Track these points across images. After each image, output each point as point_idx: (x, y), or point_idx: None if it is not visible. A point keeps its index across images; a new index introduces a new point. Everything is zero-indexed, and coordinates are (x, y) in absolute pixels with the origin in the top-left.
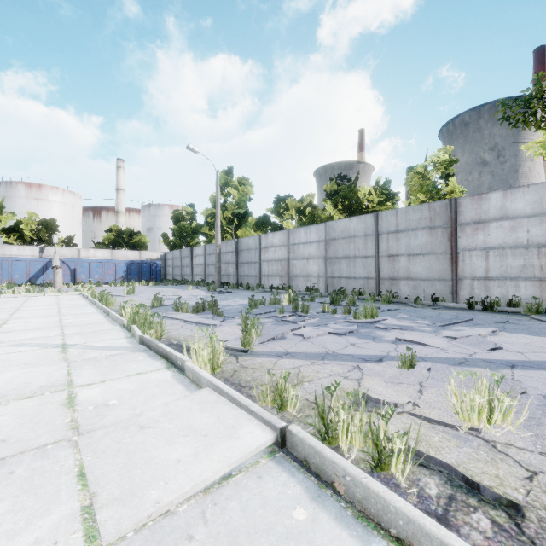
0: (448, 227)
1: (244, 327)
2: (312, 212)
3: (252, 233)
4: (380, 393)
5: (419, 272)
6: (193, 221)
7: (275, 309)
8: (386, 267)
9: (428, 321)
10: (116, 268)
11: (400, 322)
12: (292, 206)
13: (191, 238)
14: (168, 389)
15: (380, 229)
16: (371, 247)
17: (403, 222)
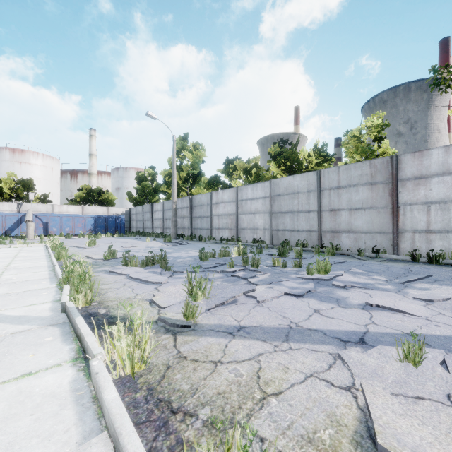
0: (389, 182)
1: (189, 288)
2: (258, 172)
3: (205, 191)
4: (413, 446)
5: (360, 225)
6: (154, 181)
7: (225, 261)
8: (327, 221)
9: (384, 276)
10: (85, 221)
11: (356, 278)
12: (239, 166)
13: (152, 196)
14: (47, 421)
15: (322, 186)
16: (314, 202)
17: (344, 178)
